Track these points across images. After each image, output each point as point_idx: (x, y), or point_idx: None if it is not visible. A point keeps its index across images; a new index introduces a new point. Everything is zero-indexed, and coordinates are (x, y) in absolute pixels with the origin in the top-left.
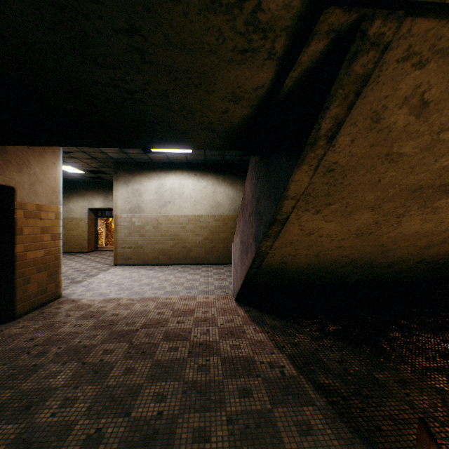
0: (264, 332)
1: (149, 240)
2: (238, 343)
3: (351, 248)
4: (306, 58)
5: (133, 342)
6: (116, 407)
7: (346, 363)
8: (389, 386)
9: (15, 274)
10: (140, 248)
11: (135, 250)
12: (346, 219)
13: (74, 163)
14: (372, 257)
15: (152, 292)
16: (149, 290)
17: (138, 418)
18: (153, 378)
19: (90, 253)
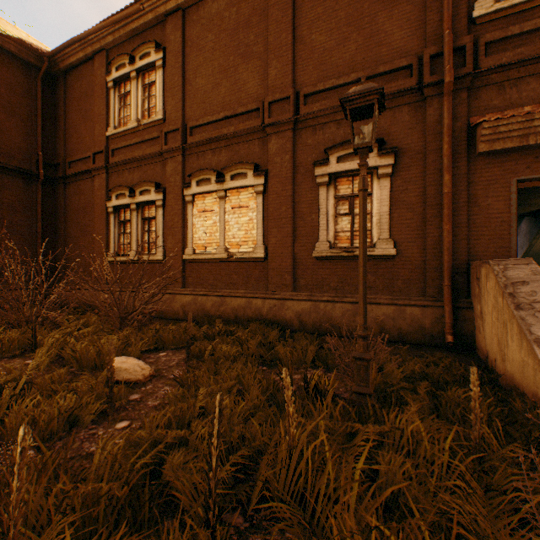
0: None
1: None
2: None
3: None
4: None
5: None
6: None
7: None
8: None
9: None
10: None
11: None
12: None
13: None
14: None
15: None
16: None
17: None
18: None
19: None
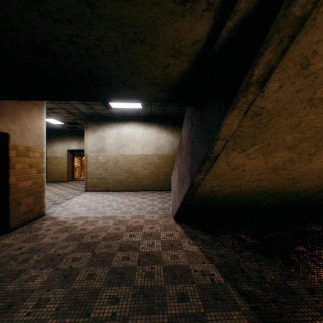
0: (197, 245)
1: (110, 173)
2: (177, 254)
3: (267, 180)
4: (243, 4)
5: (95, 251)
6: (79, 308)
7: (264, 272)
8: (301, 293)
9: (9, 198)
10: (104, 178)
11: (100, 180)
12: (266, 157)
13: (56, 116)
14: (283, 187)
15: (112, 211)
16: (110, 210)
17: (96, 318)
18: (110, 283)
19: (69, 182)
